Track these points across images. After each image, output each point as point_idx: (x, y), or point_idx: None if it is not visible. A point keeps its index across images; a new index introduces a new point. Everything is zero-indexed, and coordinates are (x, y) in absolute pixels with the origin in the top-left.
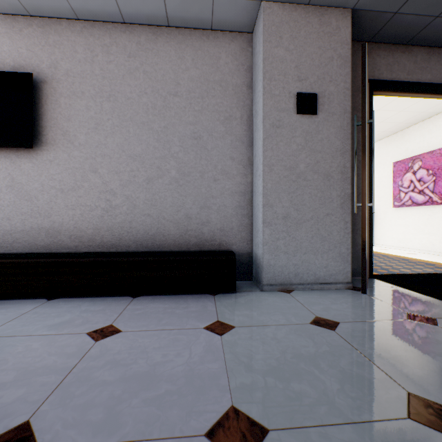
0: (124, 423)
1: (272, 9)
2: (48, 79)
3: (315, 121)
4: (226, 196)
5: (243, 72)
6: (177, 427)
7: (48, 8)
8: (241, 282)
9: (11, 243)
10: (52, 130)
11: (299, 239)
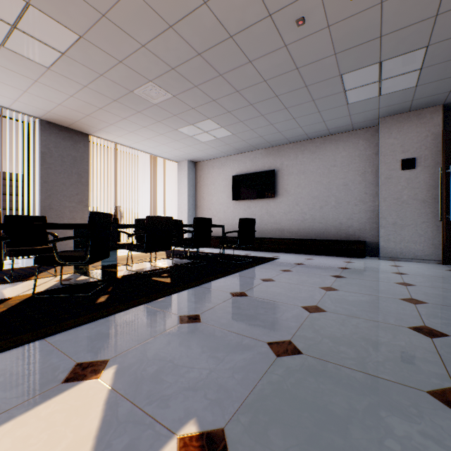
0: (320, 265)
1: (385, 120)
2: (279, 169)
3: (414, 172)
4: (362, 213)
5: (372, 147)
6: (331, 266)
7: (281, 144)
8: (370, 257)
9: (267, 234)
10: (281, 189)
11: (403, 235)
